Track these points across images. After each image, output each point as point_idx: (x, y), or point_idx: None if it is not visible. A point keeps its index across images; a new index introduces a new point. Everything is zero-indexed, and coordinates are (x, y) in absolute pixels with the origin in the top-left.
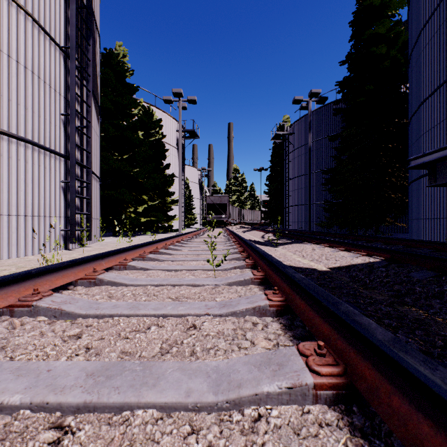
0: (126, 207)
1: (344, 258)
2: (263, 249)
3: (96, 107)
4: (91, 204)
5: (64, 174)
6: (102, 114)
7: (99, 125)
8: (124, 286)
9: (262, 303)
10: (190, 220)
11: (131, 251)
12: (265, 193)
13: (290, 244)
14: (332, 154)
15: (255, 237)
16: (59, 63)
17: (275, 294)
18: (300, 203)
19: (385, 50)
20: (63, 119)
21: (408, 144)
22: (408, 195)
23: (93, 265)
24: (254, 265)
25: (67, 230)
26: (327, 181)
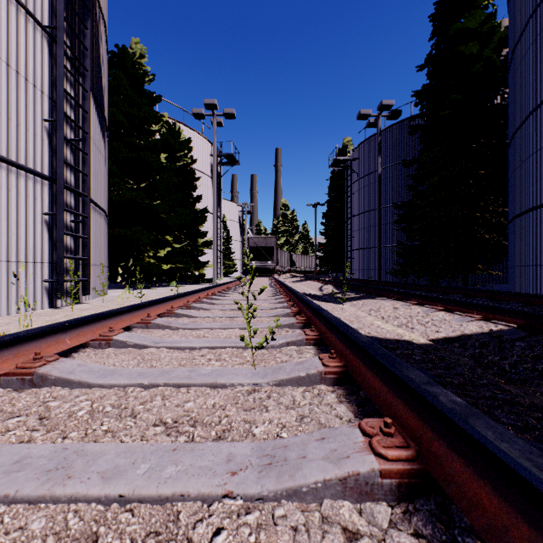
0: (143, 251)
1: (449, 324)
2: (326, 308)
3: (99, 116)
4: (89, 245)
5: (49, 203)
6: (113, 130)
7: (106, 142)
8: (86, 387)
9: (362, 466)
10: (228, 267)
11: (127, 314)
12: (321, 234)
13: (361, 300)
14: (406, 184)
15: (310, 290)
16: (41, 49)
17: (388, 435)
18: (366, 246)
19: (477, 49)
20: (48, 127)
21: (506, 170)
22: (505, 236)
23: (43, 344)
24: (319, 339)
25: (52, 281)
26: (401, 217)
